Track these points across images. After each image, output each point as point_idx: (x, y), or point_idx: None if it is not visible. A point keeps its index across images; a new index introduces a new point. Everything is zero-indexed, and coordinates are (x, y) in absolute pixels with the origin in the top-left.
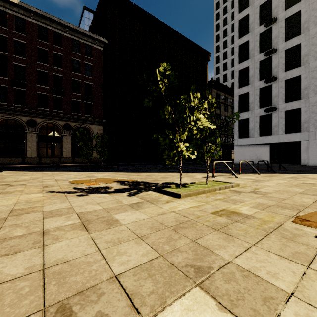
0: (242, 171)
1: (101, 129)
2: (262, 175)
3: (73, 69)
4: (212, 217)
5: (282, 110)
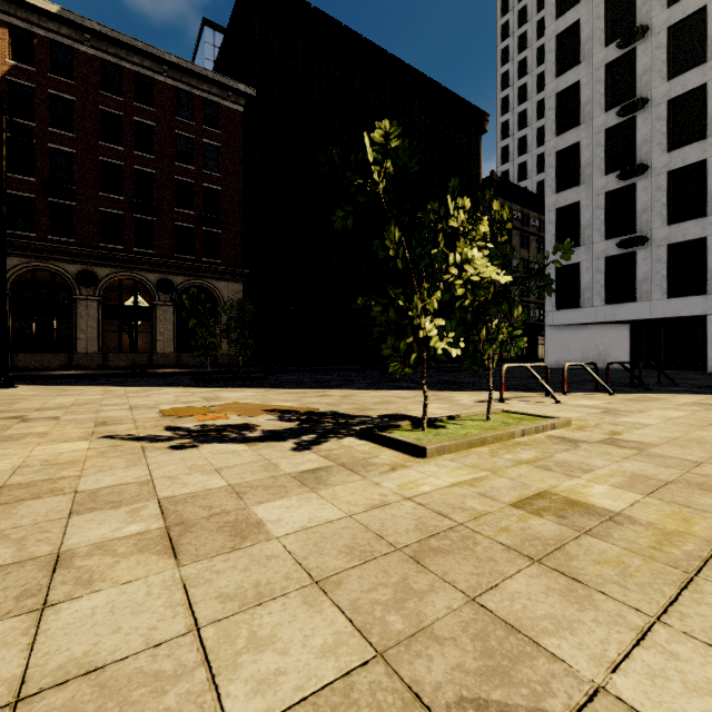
0: (570, 387)
1: (241, 289)
2: (621, 397)
3: (177, 156)
4: (517, 518)
5: (661, 242)
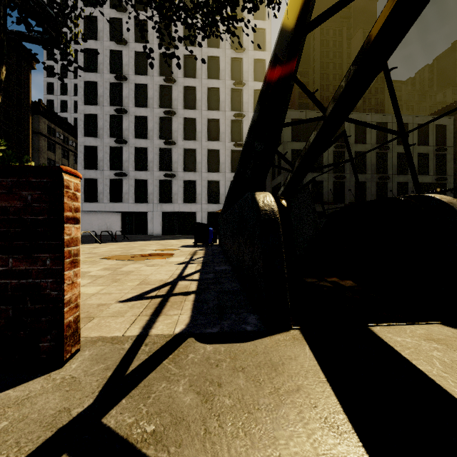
0: (85, 242)
1: None
2: (103, 244)
3: None
4: None
5: (132, 177)
